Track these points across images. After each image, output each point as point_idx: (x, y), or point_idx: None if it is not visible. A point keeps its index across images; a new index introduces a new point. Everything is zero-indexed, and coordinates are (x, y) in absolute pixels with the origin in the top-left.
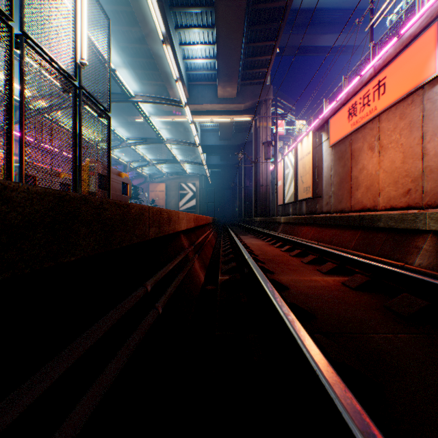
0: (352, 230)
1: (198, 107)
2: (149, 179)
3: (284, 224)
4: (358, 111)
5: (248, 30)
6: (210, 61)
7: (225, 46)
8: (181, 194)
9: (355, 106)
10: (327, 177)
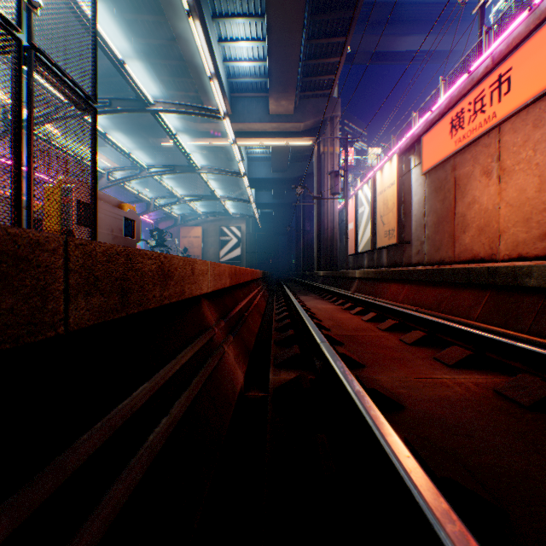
0: (475, 290)
1: (244, 126)
2: (180, 222)
3: (360, 280)
4: (466, 122)
5: (309, 21)
6: (259, 65)
7: (279, 42)
8: (221, 241)
9: (462, 115)
10: (418, 216)
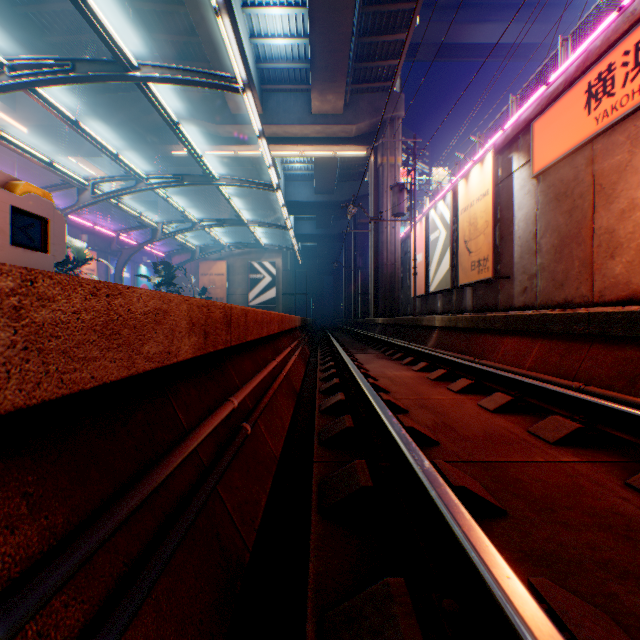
0: None
1: (279, 129)
2: (199, 255)
3: (442, 331)
4: (619, 83)
5: None
6: (298, 43)
7: (325, 5)
8: (251, 280)
9: (610, 74)
10: (525, 238)
